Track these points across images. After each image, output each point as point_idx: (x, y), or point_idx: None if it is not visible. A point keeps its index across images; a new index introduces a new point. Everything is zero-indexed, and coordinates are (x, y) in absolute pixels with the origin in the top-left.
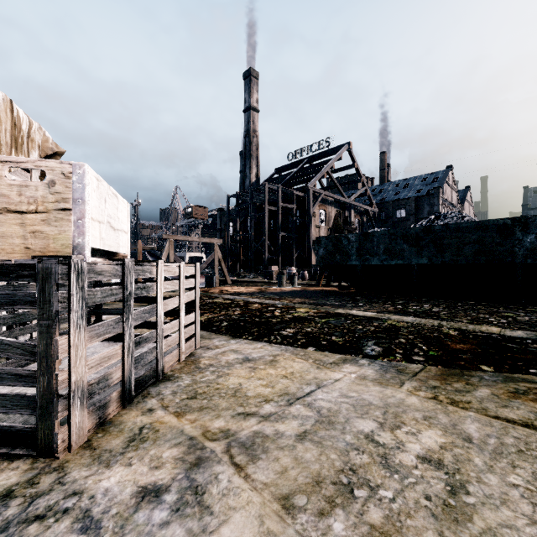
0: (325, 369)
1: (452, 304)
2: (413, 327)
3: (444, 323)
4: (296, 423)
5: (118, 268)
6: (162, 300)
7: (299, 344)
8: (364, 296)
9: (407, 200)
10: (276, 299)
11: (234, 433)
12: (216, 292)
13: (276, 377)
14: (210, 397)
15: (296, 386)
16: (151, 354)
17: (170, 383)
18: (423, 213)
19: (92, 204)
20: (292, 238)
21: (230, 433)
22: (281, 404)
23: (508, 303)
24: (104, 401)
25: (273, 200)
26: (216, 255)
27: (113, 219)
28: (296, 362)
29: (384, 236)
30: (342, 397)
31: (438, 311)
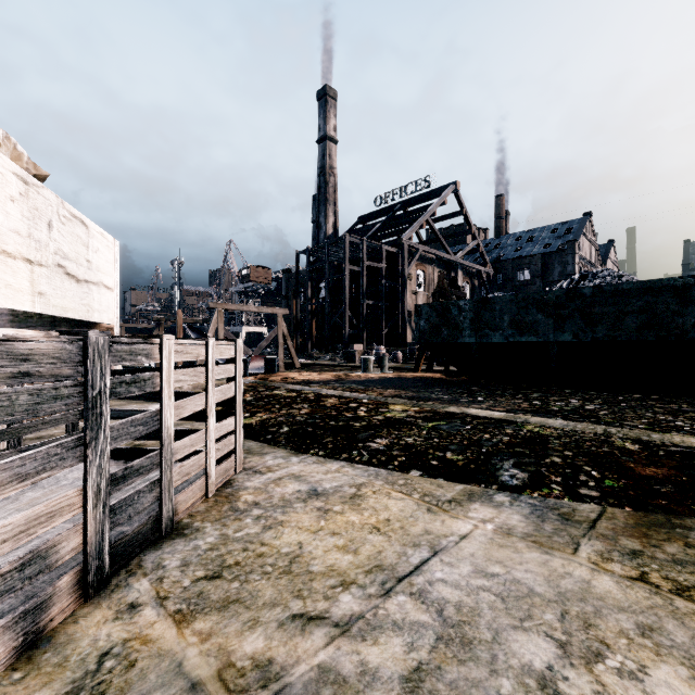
0: (441, 513)
1: (610, 398)
2: (567, 437)
3: (612, 430)
4: (400, 643)
5: (74, 349)
6: (171, 402)
7: (397, 465)
8: (482, 386)
9: (532, 257)
10: (360, 391)
11: (280, 671)
12: (277, 380)
13: (361, 529)
14: (245, 574)
15: (396, 550)
16: (149, 494)
17: (183, 541)
18: (553, 275)
19: (6, 224)
20: (381, 308)
21: (272, 671)
22: (371, 594)
23: (690, 397)
24: (38, 599)
25: (356, 258)
26: (281, 330)
27: (75, 262)
28: (393, 498)
29: (510, 302)
30: (478, 575)
31: (595, 410)
